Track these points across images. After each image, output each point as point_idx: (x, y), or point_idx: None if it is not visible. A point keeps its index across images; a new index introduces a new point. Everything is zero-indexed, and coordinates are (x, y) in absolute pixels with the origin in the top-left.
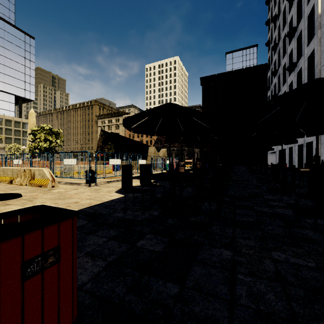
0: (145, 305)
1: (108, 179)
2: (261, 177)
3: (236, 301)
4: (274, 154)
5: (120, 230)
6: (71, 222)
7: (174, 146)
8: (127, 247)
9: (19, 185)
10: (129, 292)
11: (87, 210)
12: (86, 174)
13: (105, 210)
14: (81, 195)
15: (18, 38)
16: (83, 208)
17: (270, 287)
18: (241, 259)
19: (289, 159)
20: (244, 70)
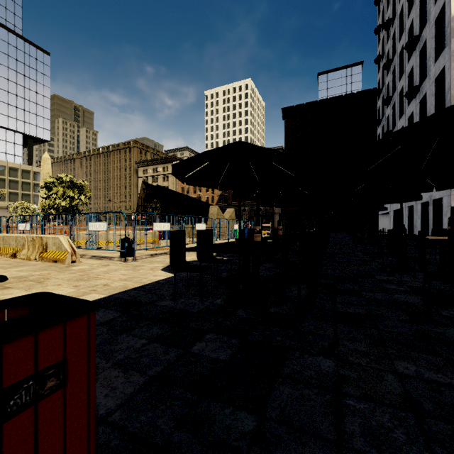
0: (203, 450)
1: (152, 251)
2: (370, 249)
3: (346, 444)
4: (386, 216)
5: (168, 327)
6: (86, 321)
7: (245, 205)
8: (178, 354)
9: (26, 260)
10: (179, 428)
11: (121, 296)
12: (121, 245)
13: (146, 296)
14: (113, 274)
15: (27, 54)
16: (114, 293)
17: (397, 420)
18: (350, 374)
19: (408, 223)
20: (344, 98)
